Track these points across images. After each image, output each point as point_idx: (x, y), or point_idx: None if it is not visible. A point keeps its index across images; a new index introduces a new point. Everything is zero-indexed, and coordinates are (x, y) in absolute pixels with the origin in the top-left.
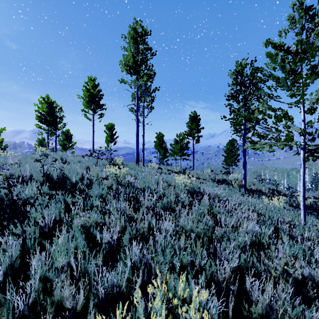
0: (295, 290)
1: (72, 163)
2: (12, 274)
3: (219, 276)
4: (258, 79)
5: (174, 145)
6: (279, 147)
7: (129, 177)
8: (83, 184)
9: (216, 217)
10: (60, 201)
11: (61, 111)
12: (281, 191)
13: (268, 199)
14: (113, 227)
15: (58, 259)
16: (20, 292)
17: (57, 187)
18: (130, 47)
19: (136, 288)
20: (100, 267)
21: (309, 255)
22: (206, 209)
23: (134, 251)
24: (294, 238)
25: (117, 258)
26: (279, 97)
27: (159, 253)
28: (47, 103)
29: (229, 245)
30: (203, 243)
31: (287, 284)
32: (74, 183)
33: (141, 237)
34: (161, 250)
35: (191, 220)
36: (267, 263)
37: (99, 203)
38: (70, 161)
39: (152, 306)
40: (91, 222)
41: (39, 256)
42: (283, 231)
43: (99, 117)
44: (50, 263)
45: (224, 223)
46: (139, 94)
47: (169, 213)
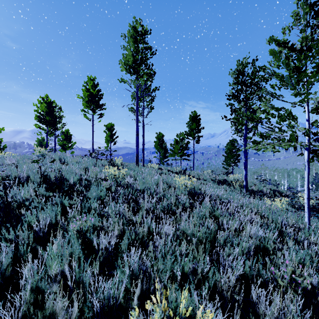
0: (303, 300)
1: (70, 163)
2: (3, 284)
3: (222, 285)
4: (261, 78)
5: (174, 145)
6: (284, 147)
7: (128, 178)
8: (81, 185)
9: (218, 219)
10: (56, 203)
11: (60, 111)
12: (283, 191)
13: (270, 200)
14: (112, 231)
15: (52, 267)
16: (8, 307)
17: (55, 189)
18: (130, 46)
19: (135, 299)
20: (96, 277)
21: (316, 261)
22: (208, 212)
23: (132, 258)
24: (300, 242)
25: (115, 265)
26: (282, 96)
27: (159, 260)
28: (46, 103)
29: (233, 251)
30: (204, 248)
31: (296, 294)
32: (72, 185)
33: (140, 242)
34: (161, 257)
35: (192, 224)
36: (273, 271)
37: (97, 205)
38: (69, 161)
39: (151, 318)
40: (88, 226)
41: (31, 264)
42: (288, 234)
43: (99, 117)
44: (42, 273)
45: (226, 226)
46: (139, 94)
47: (170, 215)
